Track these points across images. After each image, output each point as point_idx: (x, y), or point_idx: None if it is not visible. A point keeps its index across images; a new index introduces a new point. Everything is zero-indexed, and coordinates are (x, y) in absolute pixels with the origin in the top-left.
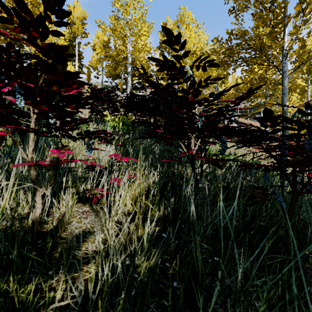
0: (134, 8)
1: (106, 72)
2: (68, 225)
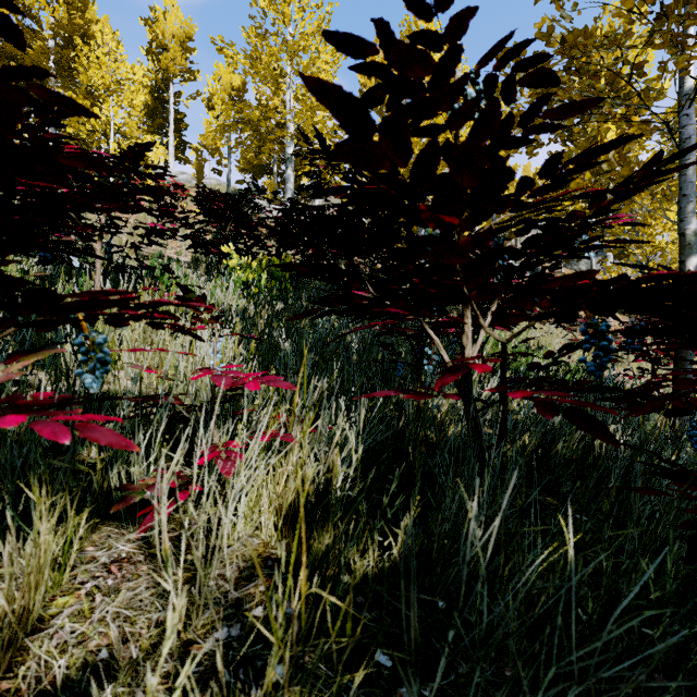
0: (301, 9)
1: (238, 161)
2: (33, 638)
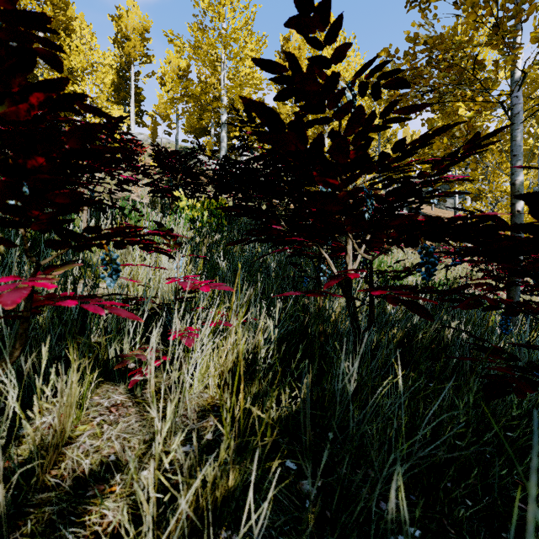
0: (232, 9)
1: (184, 124)
2: (67, 447)
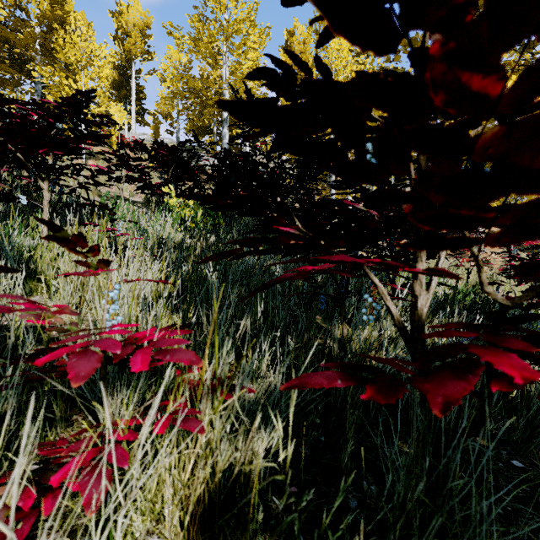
0: None
1: (187, 124)
2: None
